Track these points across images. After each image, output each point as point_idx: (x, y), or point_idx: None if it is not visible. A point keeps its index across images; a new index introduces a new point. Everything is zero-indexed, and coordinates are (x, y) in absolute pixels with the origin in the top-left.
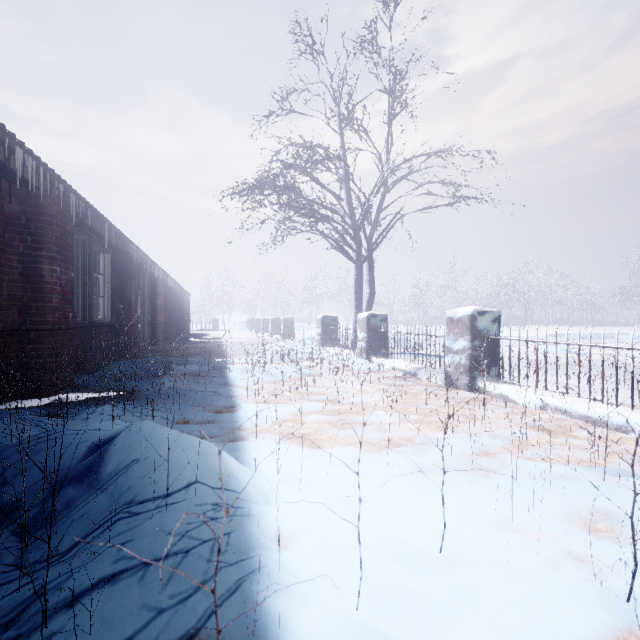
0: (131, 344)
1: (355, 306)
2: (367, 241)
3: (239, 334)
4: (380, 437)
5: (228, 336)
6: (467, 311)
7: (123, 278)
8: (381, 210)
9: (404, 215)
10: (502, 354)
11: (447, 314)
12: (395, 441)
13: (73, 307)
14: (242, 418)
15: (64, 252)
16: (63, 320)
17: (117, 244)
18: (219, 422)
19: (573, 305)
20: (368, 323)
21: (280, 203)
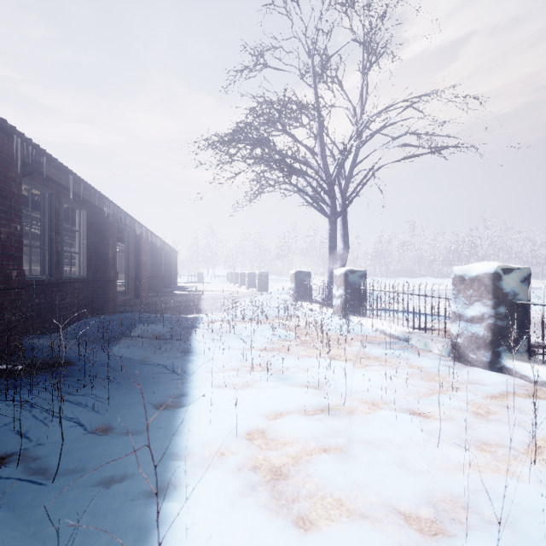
0: (108, 299)
1: (329, 261)
2: (342, 195)
3: (220, 286)
4: (412, 495)
5: (209, 288)
6: (487, 268)
7: (100, 234)
8: (355, 165)
9: (382, 166)
10: (542, 326)
11: (454, 271)
12: (444, 509)
13: (20, 264)
14: (188, 426)
15: (5, 201)
16: (1, 279)
17: (90, 200)
18: (152, 435)
19: (528, 259)
20: (346, 280)
21: (253, 157)
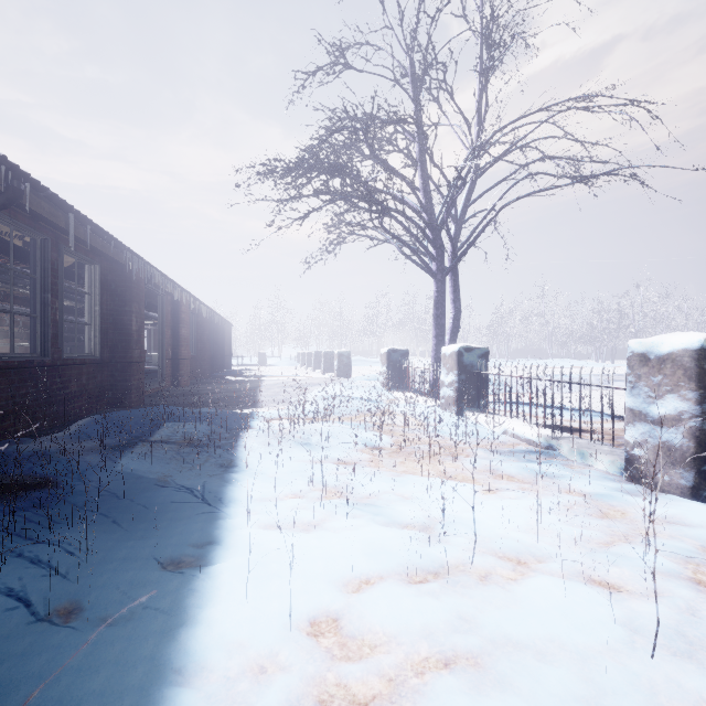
0: (130, 388)
1: (434, 336)
2: (452, 244)
3: (287, 370)
4: None
5: (273, 373)
6: (688, 341)
7: (119, 299)
8: (470, 203)
9: (510, 202)
10: None
11: (631, 347)
12: None
13: None
14: (209, 607)
15: None
16: None
17: (103, 250)
18: (145, 626)
19: None
20: (459, 360)
21: (330, 191)
